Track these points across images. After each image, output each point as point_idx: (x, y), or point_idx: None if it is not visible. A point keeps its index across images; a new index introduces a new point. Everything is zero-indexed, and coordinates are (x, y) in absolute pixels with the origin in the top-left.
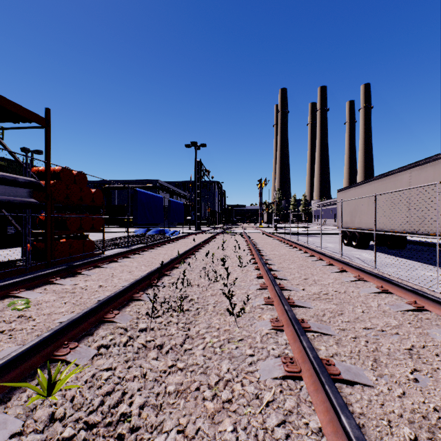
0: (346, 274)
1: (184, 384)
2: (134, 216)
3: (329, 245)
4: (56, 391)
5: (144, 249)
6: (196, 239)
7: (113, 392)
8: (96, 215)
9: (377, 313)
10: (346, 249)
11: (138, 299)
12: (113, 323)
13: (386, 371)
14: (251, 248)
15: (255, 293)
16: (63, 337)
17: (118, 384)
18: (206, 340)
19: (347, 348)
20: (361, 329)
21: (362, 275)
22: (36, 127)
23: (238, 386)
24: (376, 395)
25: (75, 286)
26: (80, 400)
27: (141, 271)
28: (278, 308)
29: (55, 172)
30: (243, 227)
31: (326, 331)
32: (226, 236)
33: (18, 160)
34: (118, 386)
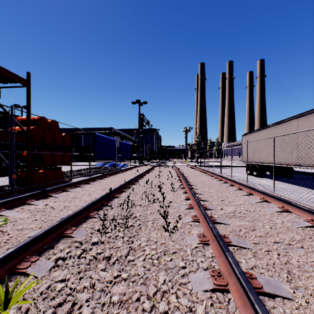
0: (253, 197)
1: (126, 294)
2: (94, 153)
3: (236, 174)
4: (12, 304)
5: (101, 178)
6: (140, 170)
7: (64, 304)
8: (65, 152)
9: (283, 229)
10: (249, 177)
11: (93, 217)
12: (71, 238)
13: (300, 283)
14: (180, 177)
15: (185, 212)
16: (27, 252)
17: (69, 296)
18: (146, 252)
19: (263, 260)
20: (272, 243)
21: (266, 197)
22: (20, 86)
23: (173, 298)
24: (296, 308)
25: (46, 206)
26: (33, 313)
27: (97, 194)
28: (203, 225)
29: (34, 120)
30: (173, 161)
31: (244, 245)
32: (161, 168)
33: (6, 111)
34: (69, 298)
